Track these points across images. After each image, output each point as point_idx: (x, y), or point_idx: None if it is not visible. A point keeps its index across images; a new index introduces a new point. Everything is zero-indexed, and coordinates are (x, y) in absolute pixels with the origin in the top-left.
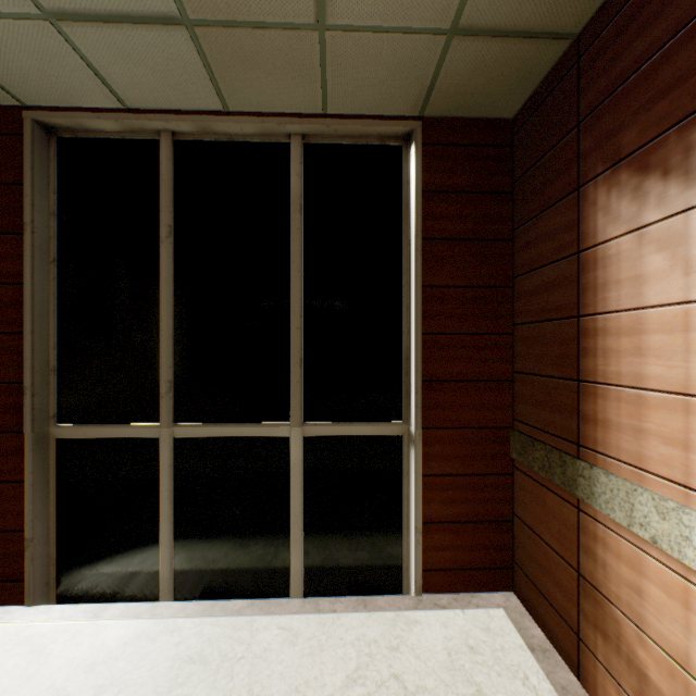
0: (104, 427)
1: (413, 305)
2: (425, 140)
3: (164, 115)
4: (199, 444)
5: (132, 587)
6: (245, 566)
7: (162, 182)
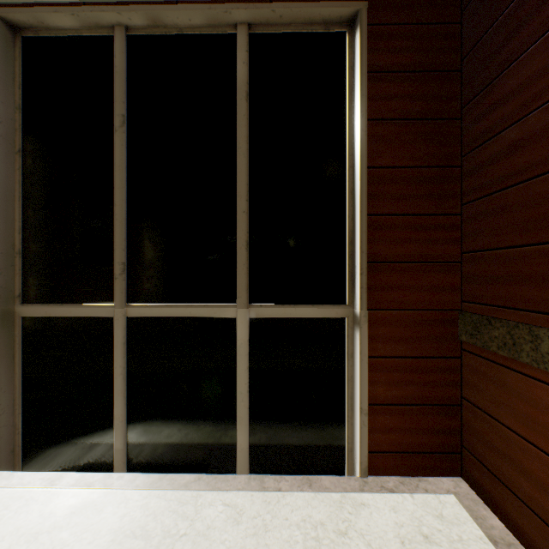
0: (64, 307)
1: (358, 186)
2: (370, 21)
3: (116, 6)
4: (151, 324)
5: (89, 458)
6: (193, 441)
7: (116, 74)
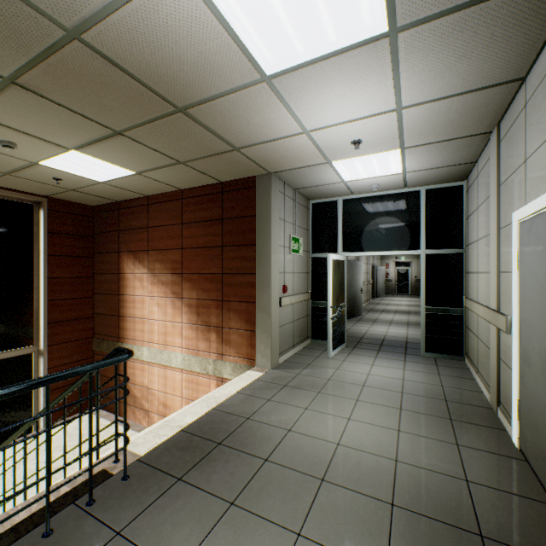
0: None
1: (43, 287)
2: (50, 208)
3: None
4: None
5: None
6: None
7: None
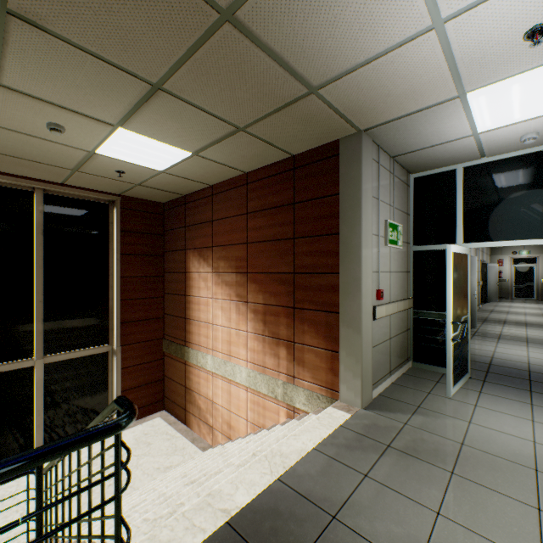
0: None
1: (116, 286)
2: (123, 206)
3: None
4: None
5: None
6: None
7: None
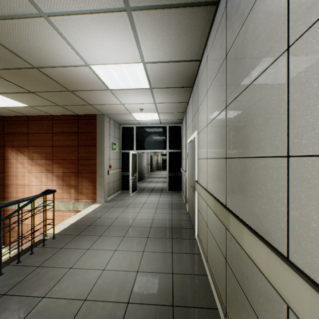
0: None
1: None
2: None
3: None
4: None
5: None
6: None
7: None
